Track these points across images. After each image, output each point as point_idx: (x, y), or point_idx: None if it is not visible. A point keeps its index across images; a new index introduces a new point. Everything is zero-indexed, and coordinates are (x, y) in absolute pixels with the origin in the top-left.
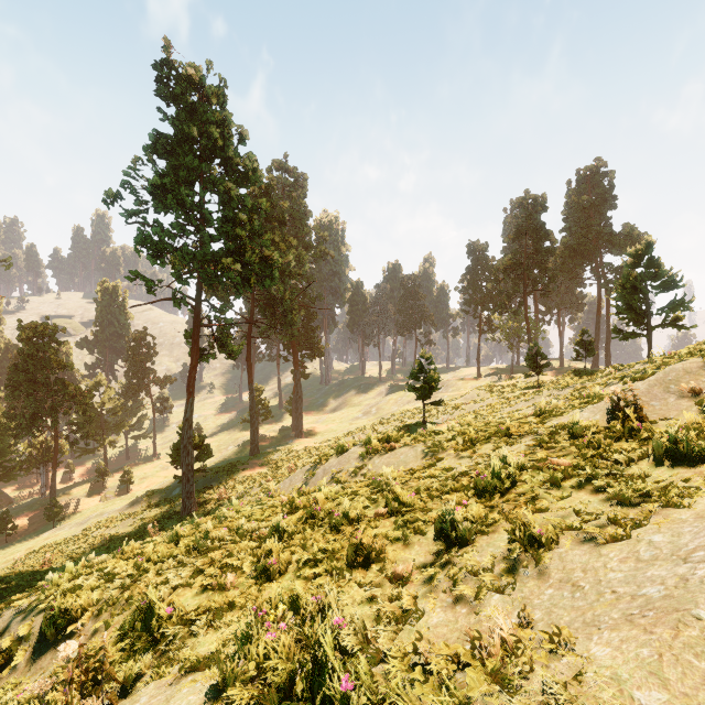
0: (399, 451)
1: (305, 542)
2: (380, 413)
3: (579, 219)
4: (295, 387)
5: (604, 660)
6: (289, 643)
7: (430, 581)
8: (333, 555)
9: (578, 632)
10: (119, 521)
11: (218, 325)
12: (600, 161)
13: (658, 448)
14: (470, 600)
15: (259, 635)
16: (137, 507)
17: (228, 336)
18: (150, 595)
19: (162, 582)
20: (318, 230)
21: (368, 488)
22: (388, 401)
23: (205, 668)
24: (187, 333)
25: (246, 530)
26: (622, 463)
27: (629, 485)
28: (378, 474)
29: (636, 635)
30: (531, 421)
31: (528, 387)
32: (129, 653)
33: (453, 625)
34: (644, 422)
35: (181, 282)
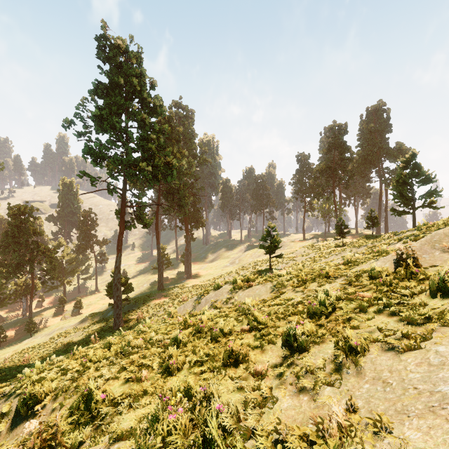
0: (255, 287)
1: (194, 349)
2: (241, 263)
3: (368, 139)
4: (187, 246)
5: (417, 442)
6: (185, 423)
7: (280, 376)
8: (213, 358)
9: (393, 418)
10: (73, 333)
11: (137, 206)
12: (381, 102)
13: (432, 286)
14: (310, 391)
15: (164, 416)
16: (84, 323)
17: (143, 213)
18: (90, 385)
19: (99, 375)
20: (201, 146)
21: (235, 312)
22: (246, 255)
23: (126, 438)
24: (117, 211)
25: (155, 340)
26: (407, 295)
27: (415, 311)
28: (241, 302)
29: (440, 423)
30: (342, 268)
31: (336, 246)
32: (75, 426)
33: (298, 409)
34: (419, 268)
35: (113, 178)
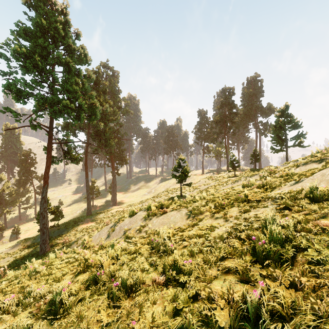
0: (169, 213)
1: (74, 328)
2: (156, 192)
3: (248, 100)
4: (113, 179)
5: None
6: None
7: None
8: None
9: None
10: (1, 259)
11: (63, 142)
12: (257, 74)
13: None
14: None
15: None
16: (16, 249)
17: (71, 150)
18: None
19: None
20: (125, 100)
21: (148, 246)
22: (160, 186)
23: None
24: (45, 147)
25: (34, 295)
26: None
27: None
28: (155, 231)
29: None
30: (258, 191)
31: (229, 177)
32: None
33: None
34: None
35: (36, 114)
